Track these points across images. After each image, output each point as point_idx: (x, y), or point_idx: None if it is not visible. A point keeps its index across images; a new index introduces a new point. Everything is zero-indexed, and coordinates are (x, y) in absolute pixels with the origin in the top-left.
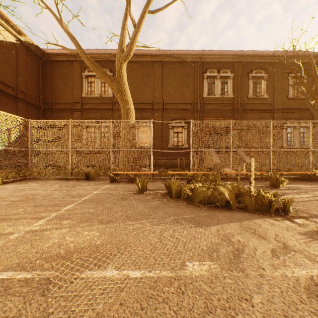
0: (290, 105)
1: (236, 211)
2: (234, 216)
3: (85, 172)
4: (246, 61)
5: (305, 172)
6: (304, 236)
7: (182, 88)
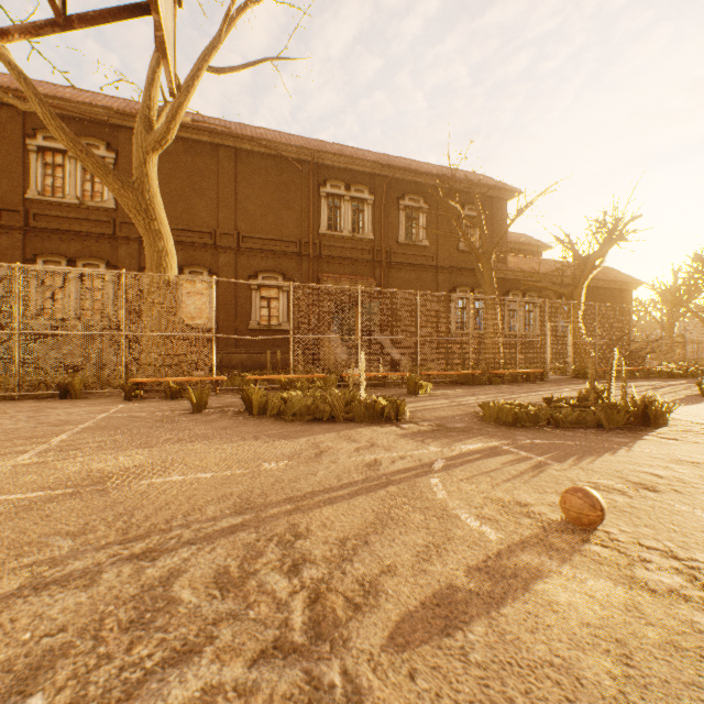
0: (462, 262)
1: (342, 423)
2: (335, 428)
3: (56, 381)
4: (394, 176)
5: (461, 371)
6: (398, 436)
7: (278, 209)
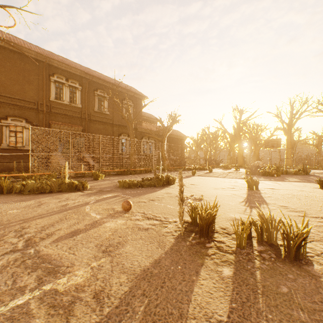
0: (124, 123)
1: (56, 193)
2: (51, 195)
3: None
4: (92, 80)
5: (119, 169)
6: (80, 195)
7: (22, 83)
